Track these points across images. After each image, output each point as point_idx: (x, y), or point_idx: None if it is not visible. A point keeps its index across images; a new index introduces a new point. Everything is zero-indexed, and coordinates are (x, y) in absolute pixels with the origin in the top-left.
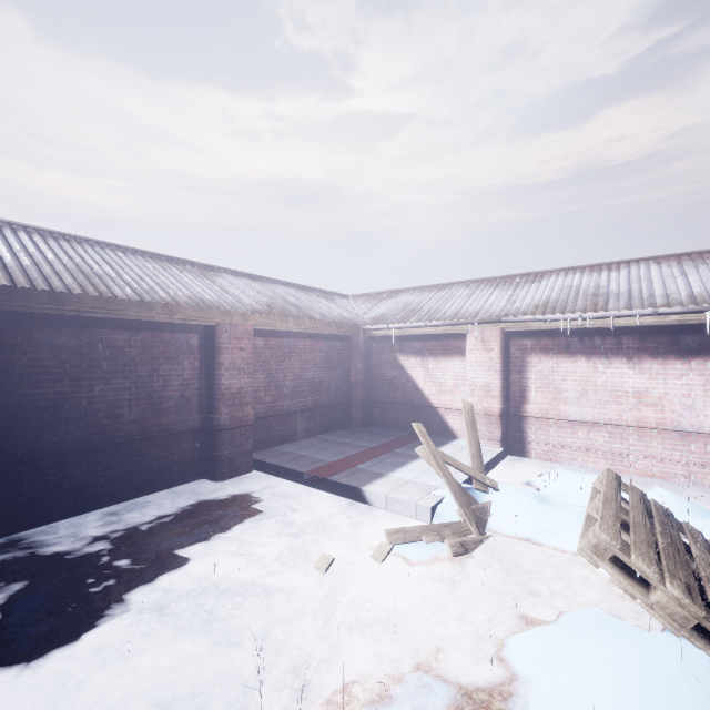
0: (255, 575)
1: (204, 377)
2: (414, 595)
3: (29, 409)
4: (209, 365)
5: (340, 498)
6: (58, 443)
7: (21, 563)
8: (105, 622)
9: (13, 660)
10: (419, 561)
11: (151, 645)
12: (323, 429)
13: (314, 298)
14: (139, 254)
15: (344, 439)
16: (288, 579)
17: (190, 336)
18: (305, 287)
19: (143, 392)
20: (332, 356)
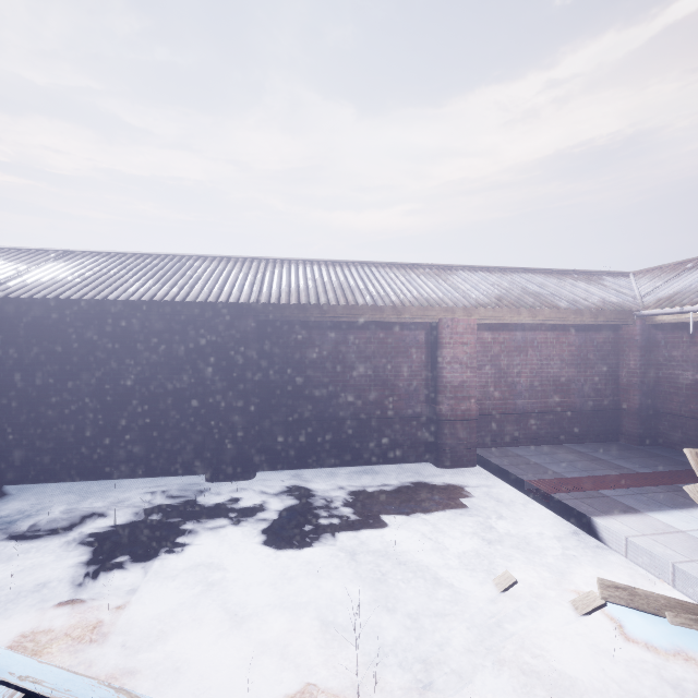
0: (439, 563)
1: (430, 370)
2: (619, 679)
3: (309, 387)
4: (433, 359)
5: (564, 521)
6: (324, 412)
7: (297, 488)
8: (320, 546)
9: (271, 545)
10: (645, 642)
11: (345, 578)
12: (573, 438)
13: (567, 283)
14: (388, 266)
15: (600, 455)
16: (471, 582)
17: (417, 333)
18: (560, 271)
19: (380, 379)
20: (587, 351)
